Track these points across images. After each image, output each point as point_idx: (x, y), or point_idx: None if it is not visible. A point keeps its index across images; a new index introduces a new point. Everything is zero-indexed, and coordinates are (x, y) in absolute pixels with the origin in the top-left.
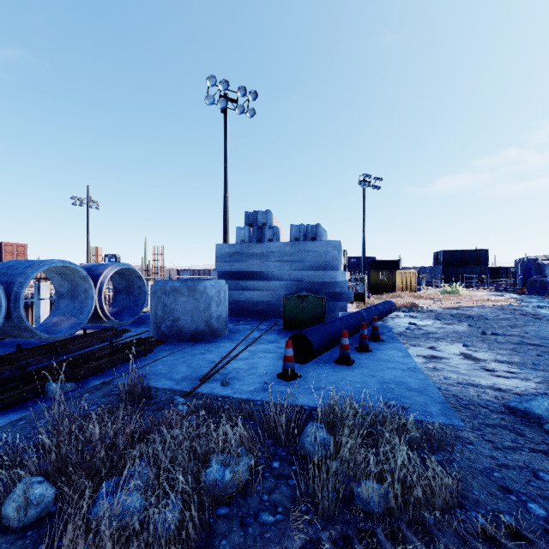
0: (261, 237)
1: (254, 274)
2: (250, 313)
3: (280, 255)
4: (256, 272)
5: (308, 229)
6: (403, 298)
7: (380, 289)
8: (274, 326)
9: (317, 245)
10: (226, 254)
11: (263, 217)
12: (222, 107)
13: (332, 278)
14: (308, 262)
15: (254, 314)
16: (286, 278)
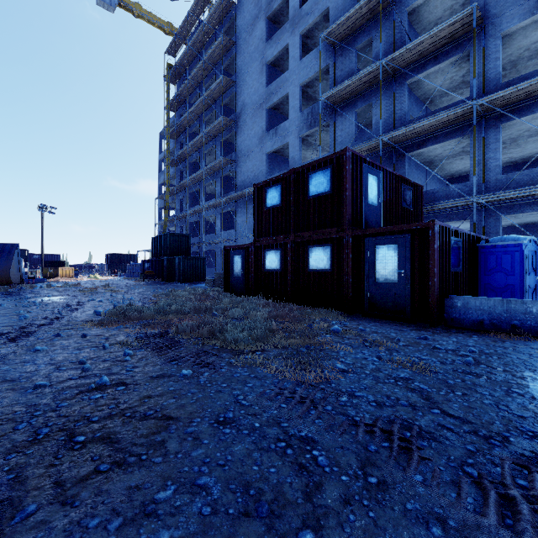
0: None
1: None
2: None
3: None
4: None
5: None
6: (60, 280)
7: (50, 277)
8: None
9: None
10: None
11: None
12: None
13: None
14: None
15: None
16: None
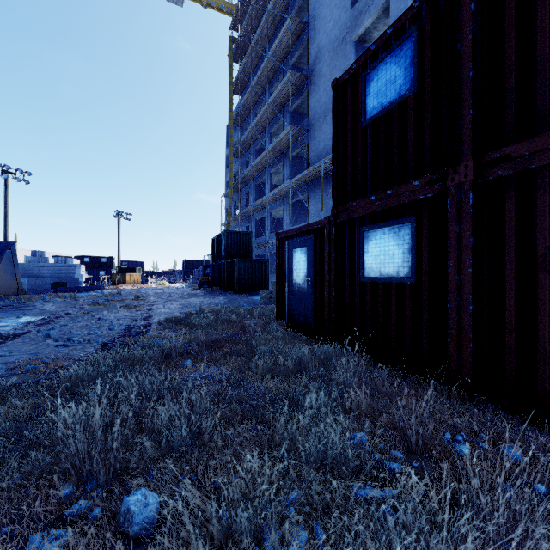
0: (39, 261)
1: (36, 275)
2: (34, 291)
3: (49, 268)
4: (37, 275)
5: (62, 259)
6: (124, 286)
7: (118, 283)
8: (47, 293)
9: (67, 265)
10: (20, 267)
11: (41, 253)
12: (5, 178)
13: (73, 277)
14: (62, 271)
15: (36, 291)
16: (52, 277)
